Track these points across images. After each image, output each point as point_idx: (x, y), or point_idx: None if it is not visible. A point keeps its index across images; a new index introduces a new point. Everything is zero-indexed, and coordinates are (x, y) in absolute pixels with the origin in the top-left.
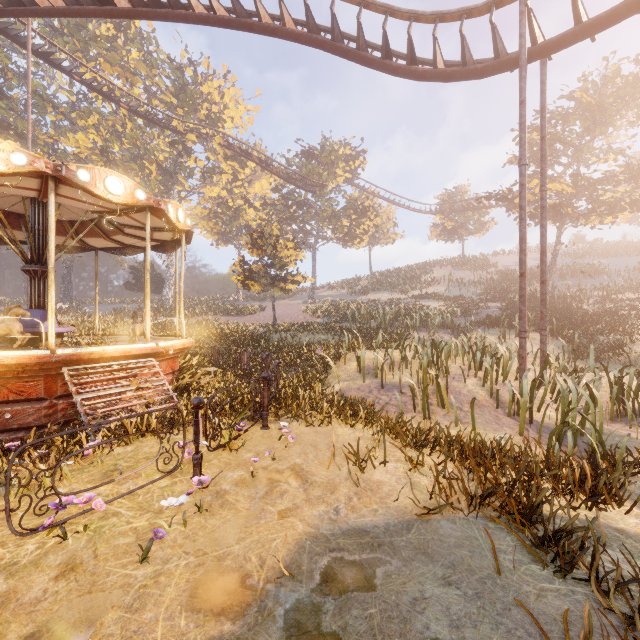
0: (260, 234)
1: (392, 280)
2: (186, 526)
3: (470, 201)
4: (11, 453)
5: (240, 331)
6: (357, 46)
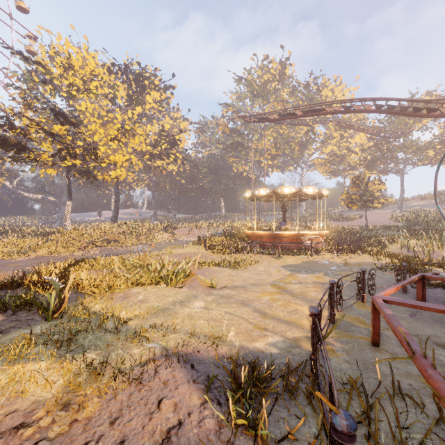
0: (357, 178)
1: None
2: (338, 258)
3: None
4: (297, 251)
5: (345, 229)
6: (400, 111)
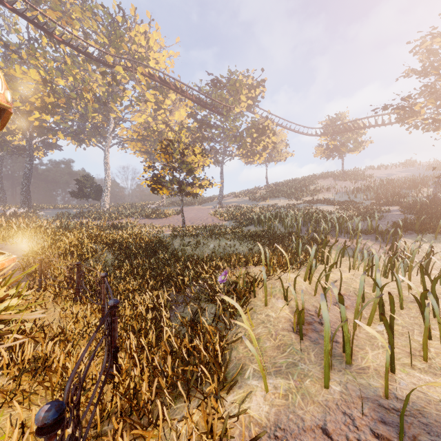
0: (169, 141)
1: (285, 189)
2: None
3: (351, 123)
4: None
5: (138, 236)
6: None
